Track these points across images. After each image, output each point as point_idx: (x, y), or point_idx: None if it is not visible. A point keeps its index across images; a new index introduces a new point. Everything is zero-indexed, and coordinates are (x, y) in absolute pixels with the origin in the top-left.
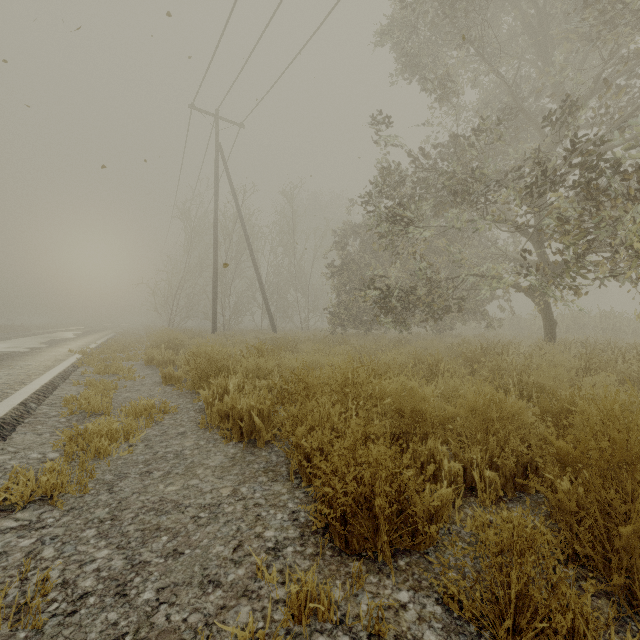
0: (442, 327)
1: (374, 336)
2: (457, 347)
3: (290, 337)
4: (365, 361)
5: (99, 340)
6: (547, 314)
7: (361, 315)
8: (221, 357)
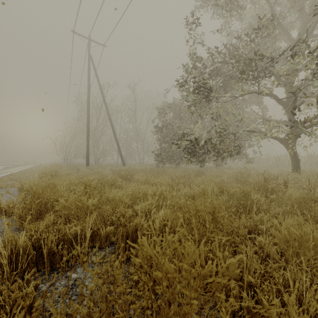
0: (220, 163)
1: (181, 168)
2: (240, 176)
3: (130, 169)
4: (207, 227)
5: (14, 171)
6: (294, 154)
7: (173, 156)
8: (46, 194)
